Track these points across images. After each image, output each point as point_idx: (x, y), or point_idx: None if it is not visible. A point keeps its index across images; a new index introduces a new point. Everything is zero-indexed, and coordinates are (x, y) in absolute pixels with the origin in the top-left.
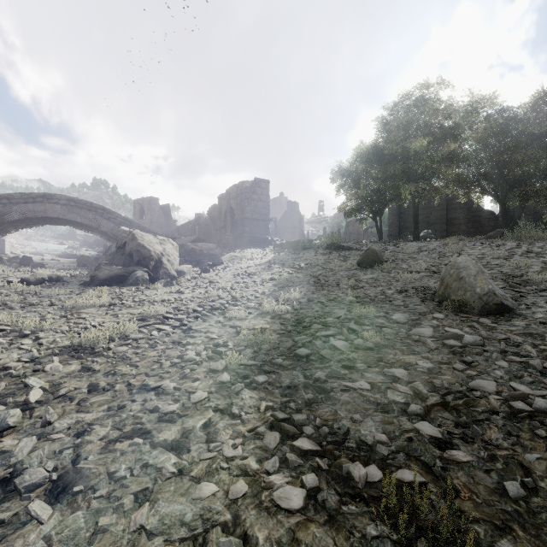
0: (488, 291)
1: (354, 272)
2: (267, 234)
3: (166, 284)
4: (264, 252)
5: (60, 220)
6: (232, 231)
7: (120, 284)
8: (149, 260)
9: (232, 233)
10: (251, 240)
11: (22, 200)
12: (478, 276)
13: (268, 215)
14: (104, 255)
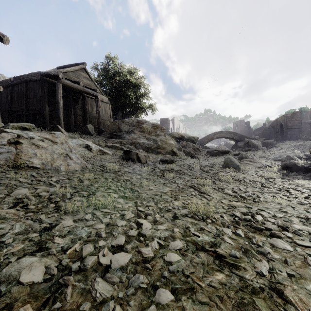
0: (310, 147)
1: (308, 146)
2: (300, 134)
3: (260, 150)
4: (293, 142)
5: (223, 137)
6: (282, 133)
7: (249, 151)
8: (255, 146)
9: (282, 134)
10: (290, 137)
11: (216, 133)
12: (310, 146)
13: (301, 126)
14: (234, 145)
